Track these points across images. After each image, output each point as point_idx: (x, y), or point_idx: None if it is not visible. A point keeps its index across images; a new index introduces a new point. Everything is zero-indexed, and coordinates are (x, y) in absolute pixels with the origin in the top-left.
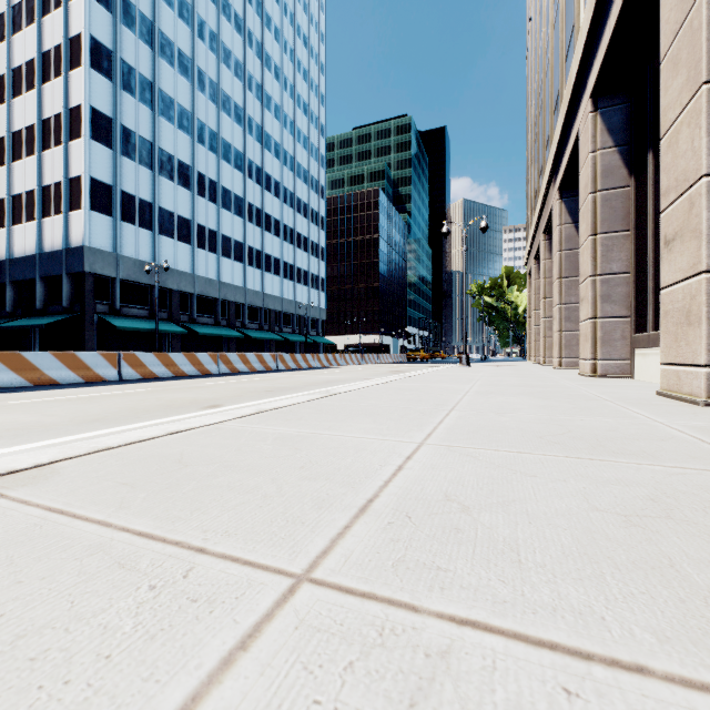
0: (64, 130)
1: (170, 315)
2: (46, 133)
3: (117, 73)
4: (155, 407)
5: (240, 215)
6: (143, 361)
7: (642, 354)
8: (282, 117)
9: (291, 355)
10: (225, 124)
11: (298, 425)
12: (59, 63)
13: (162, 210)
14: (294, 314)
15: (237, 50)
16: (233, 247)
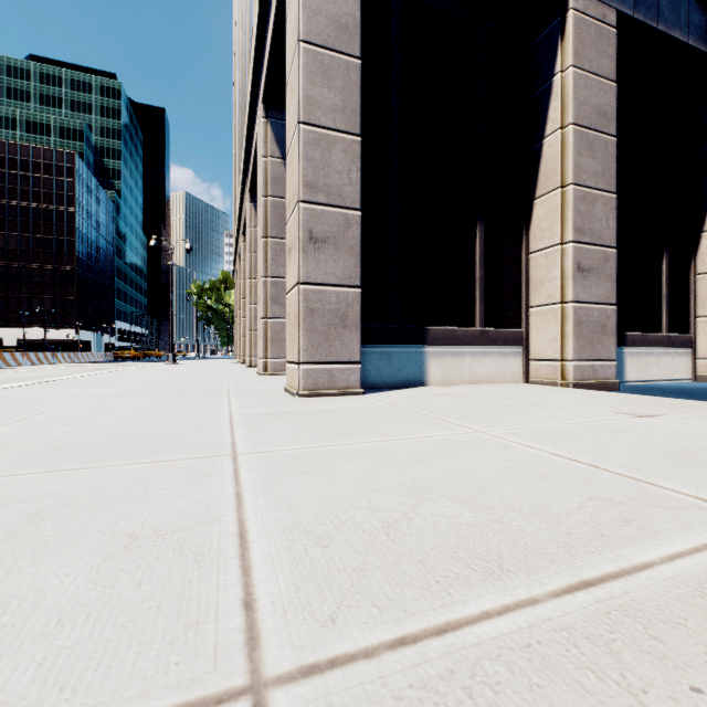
0: None
1: None
2: None
3: None
4: None
5: None
6: None
7: None
8: None
9: None
10: None
11: (40, 390)
12: None
13: None
14: None
15: None
16: None
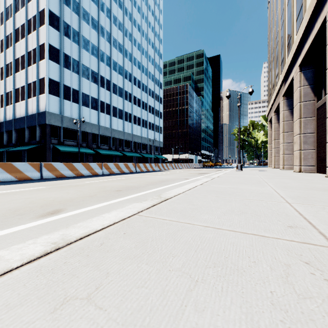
0: (37, 56)
1: (87, 145)
2: (29, 58)
3: (61, 28)
4: None
5: (121, 96)
6: (56, 167)
7: None
8: (141, 49)
9: (143, 164)
10: (114, 53)
11: None
12: (35, 24)
13: (83, 94)
14: (147, 144)
15: (120, 17)
16: (118, 112)
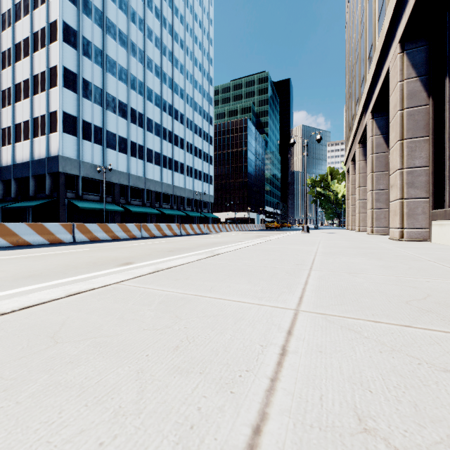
0: (47, 81)
1: (113, 199)
2: (35, 84)
3: (79, 45)
4: (84, 264)
5: (158, 135)
6: (90, 229)
7: (439, 224)
8: (185, 72)
9: (190, 225)
10: (149, 77)
11: (185, 285)
12: (43, 39)
13: (108, 132)
14: (193, 199)
15: (157, 30)
16: (154, 156)
